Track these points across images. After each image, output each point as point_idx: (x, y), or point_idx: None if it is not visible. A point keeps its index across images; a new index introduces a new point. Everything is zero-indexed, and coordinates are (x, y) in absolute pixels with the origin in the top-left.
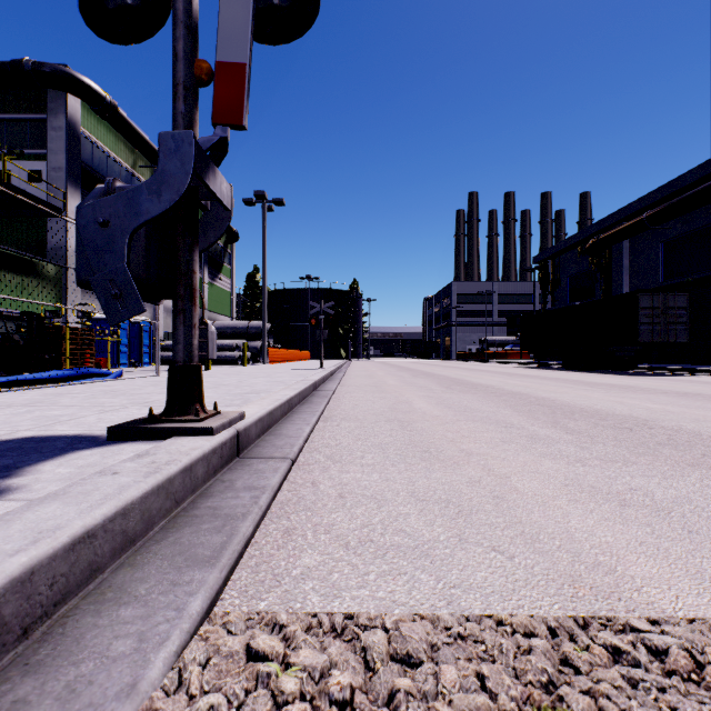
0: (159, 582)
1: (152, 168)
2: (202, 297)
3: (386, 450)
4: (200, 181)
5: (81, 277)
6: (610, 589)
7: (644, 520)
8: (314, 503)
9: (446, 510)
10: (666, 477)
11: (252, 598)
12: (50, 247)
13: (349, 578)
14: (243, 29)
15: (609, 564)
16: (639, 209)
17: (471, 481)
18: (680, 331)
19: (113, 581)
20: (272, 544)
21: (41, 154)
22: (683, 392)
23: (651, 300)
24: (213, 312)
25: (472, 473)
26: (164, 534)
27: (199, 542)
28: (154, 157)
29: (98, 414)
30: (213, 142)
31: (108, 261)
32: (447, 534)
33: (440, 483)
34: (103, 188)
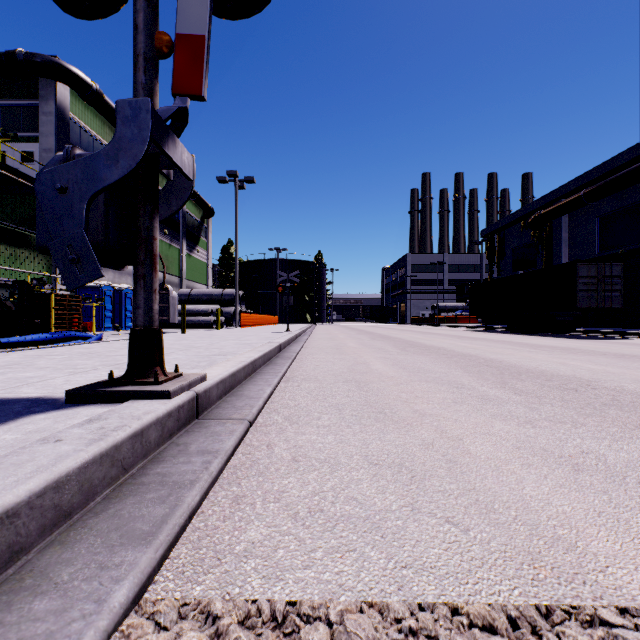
0: (86, 565)
1: None
2: (163, 263)
3: (342, 411)
4: (159, 149)
5: (41, 242)
6: (573, 570)
7: (600, 487)
8: (267, 468)
9: (398, 475)
10: (615, 439)
11: (188, 581)
12: None
13: (294, 555)
14: (202, 2)
15: (569, 539)
16: (577, 187)
17: (424, 443)
18: (615, 298)
19: (37, 563)
20: (219, 515)
21: (33, 137)
22: (620, 354)
23: (589, 269)
24: (191, 281)
25: (425, 435)
26: (106, 505)
27: (139, 515)
28: None
29: (67, 376)
30: (173, 112)
31: (66, 227)
32: (399, 503)
33: (393, 446)
34: (63, 155)
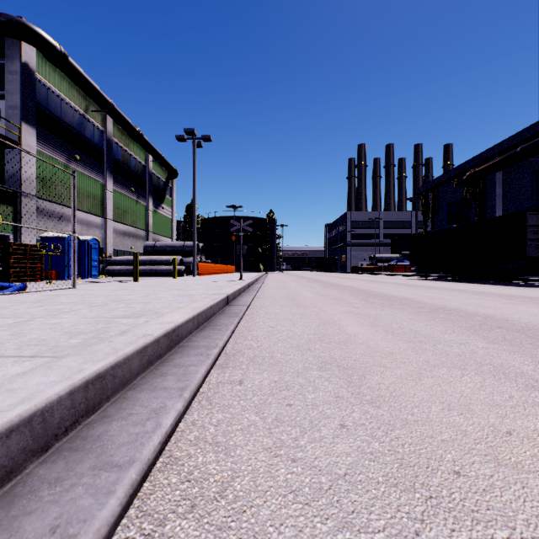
0: None
1: (103, 113)
2: None
3: None
4: None
5: None
6: None
7: None
8: None
9: None
10: None
11: None
12: (7, 174)
13: None
14: None
15: None
16: (512, 144)
17: None
18: None
19: None
20: None
21: (0, 95)
22: None
23: (538, 218)
24: (157, 234)
25: None
26: None
27: None
28: (103, 102)
29: None
30: None
31: None
32: None
33: None
34: None
